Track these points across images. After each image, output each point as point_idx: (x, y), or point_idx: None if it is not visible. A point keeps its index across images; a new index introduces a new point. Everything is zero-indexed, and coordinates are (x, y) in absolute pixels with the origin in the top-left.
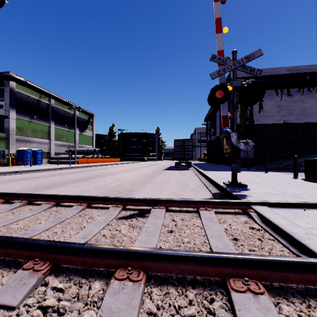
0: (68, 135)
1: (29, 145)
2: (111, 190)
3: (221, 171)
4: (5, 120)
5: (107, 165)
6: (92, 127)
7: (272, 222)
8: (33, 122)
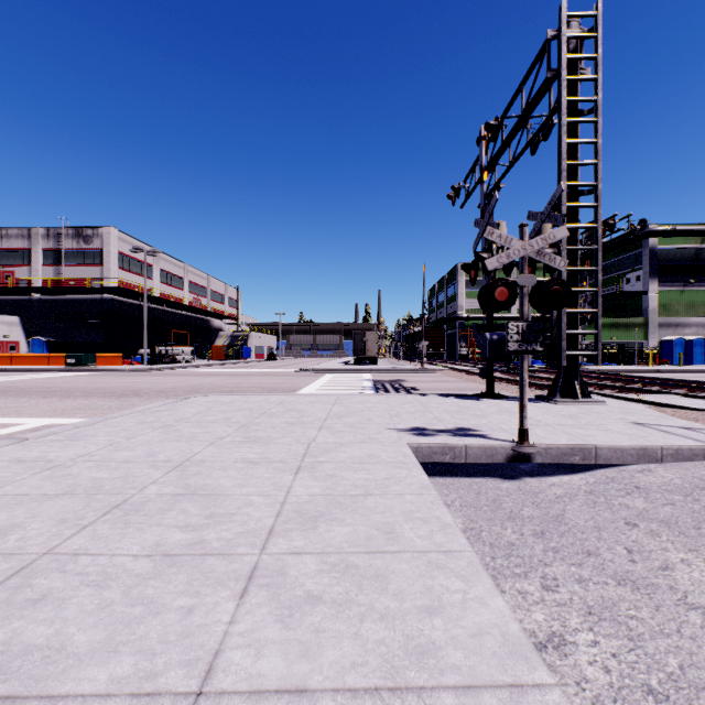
0: None
1: (679, 332)
2: None
3: None
4: (642, 297)
5: None
6: None
7: None
8: (688, 291)
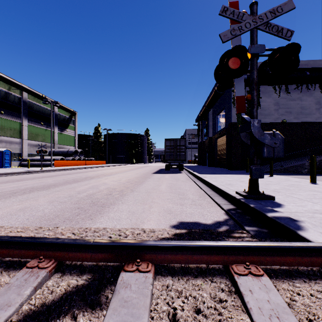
0: (44, 135)
1: None
2: (71, 207)
3: (220, 175)
4: None
5: (89, 168)
6: (74, 126)
7: None
8: (0, 118)
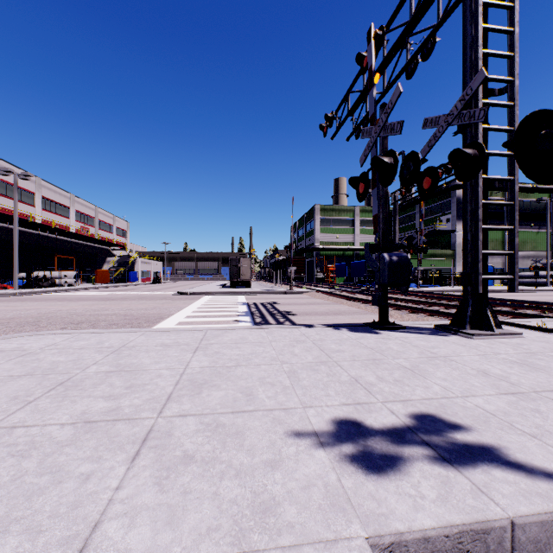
0: (534, 240)
1: None
2: None
3: None
4: (451, 234)
5: None
6: None
7: None
8: None
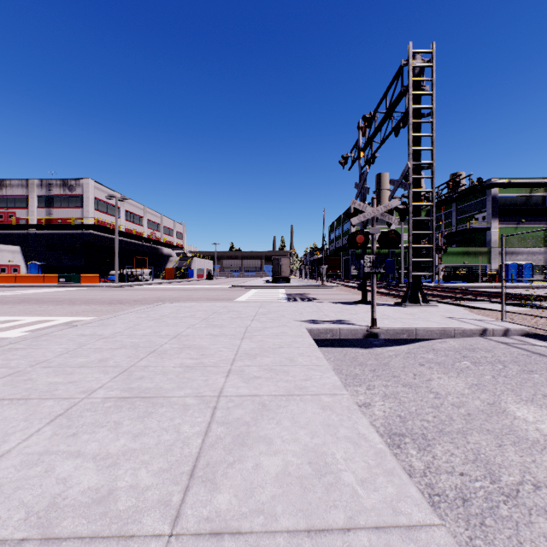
0: None
1: (514, 258)
2: None
3: None
4: (487, 232)
5: None
6: None
7: None
8: (520, 228)
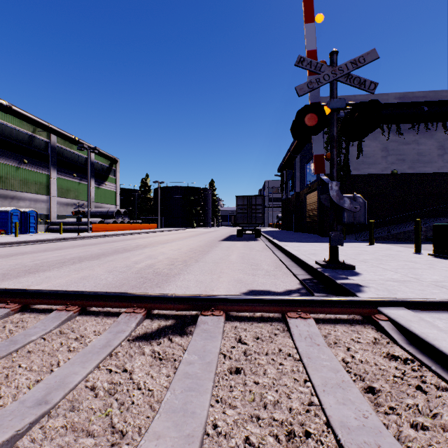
0: (78, 190)
1: (16, 204)
2: (134, 276)
3: (306, 243)
4: None
5: (137, 234)
6: (115, 177)
7: (435, 347)
8: (23, 169)
